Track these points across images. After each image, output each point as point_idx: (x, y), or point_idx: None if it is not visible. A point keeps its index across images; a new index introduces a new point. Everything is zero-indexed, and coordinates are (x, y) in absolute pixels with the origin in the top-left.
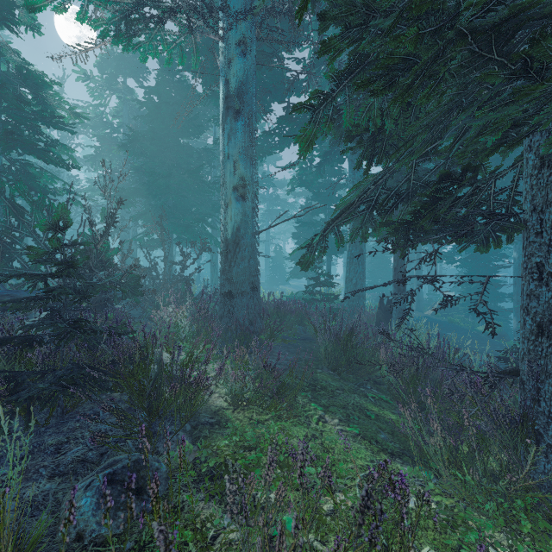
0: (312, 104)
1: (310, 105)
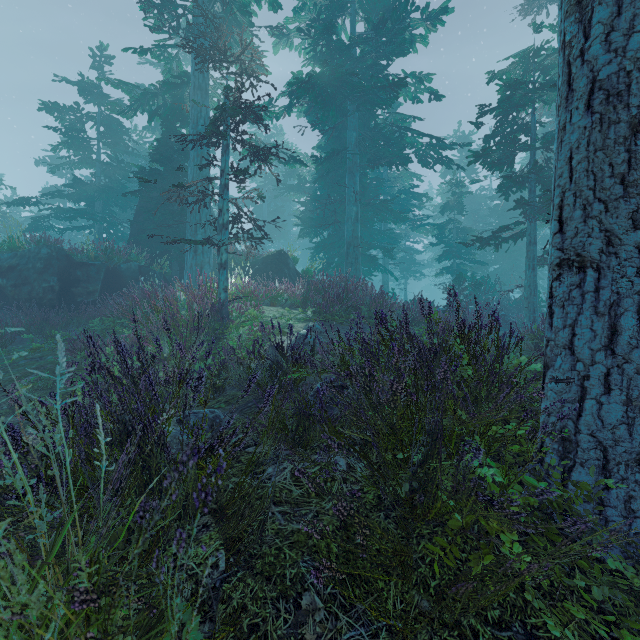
0: None
1: None
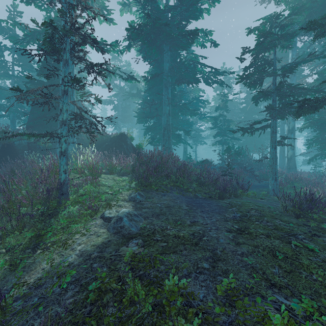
0: (309, 143)
1: (308, 143)
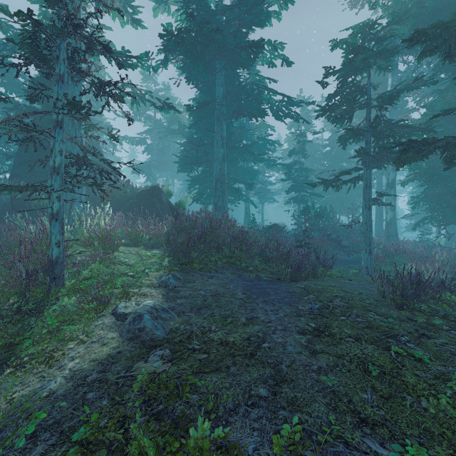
0: (415, 202)
1: (414, 202)
